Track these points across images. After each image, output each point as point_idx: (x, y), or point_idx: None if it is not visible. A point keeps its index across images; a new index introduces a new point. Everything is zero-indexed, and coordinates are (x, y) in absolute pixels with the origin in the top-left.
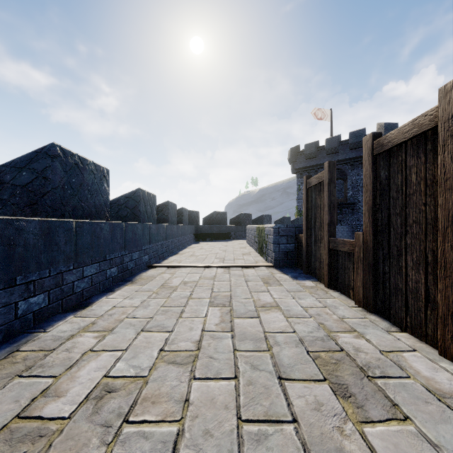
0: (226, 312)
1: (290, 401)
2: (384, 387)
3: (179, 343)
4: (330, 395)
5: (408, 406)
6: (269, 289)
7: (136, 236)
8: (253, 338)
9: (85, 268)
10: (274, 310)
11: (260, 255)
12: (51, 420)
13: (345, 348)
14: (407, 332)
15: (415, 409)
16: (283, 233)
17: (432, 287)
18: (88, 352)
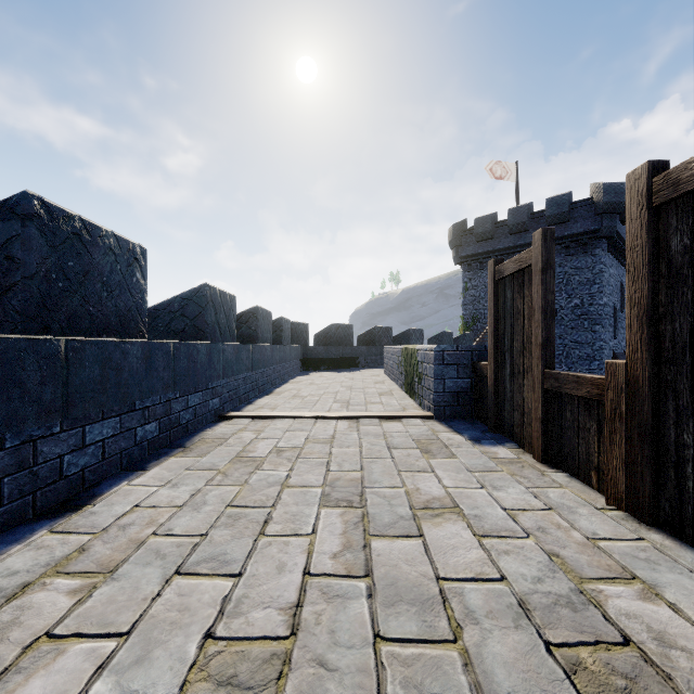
0: (354, 519)
1: None
2: None
3: (252, 610)
4: None
5: None
6: (432, 464)
7: (196, 365)
8: (414, 596)
9: (88, 428)
10: (450, 515)
11: (408, 396)
12: None
13: (626, 629)
14: None
15: None
16: (451, 359)
17: None
18: (46, 633)
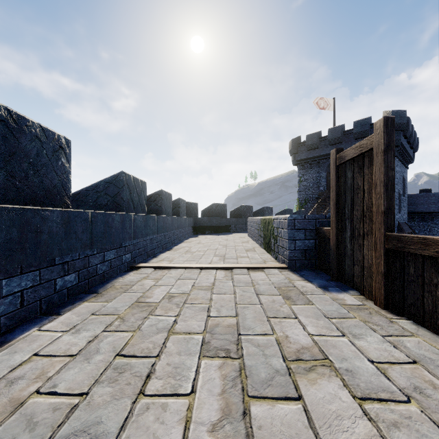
0: (231, 371)
1: None
2: None
3: None
4: None
5: None
6: (293, 309)
7: (111, 229)
8: None
9: (5, 281)
10: (321, 367)
11: (266, 252)
12: None
13: None
14: None
15: None
16: (300, 225)
17: None
18: None
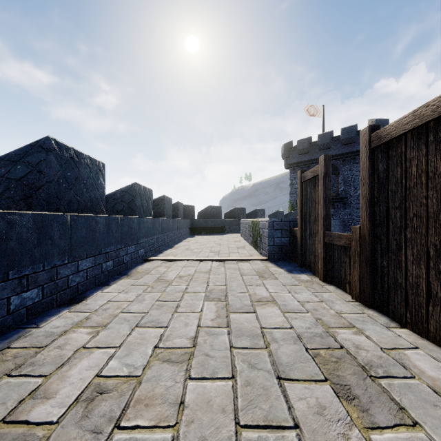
0: (221, 307)
1: (290, 403)
2: (388, 388)
3: (174, 340)
4: (333, 397)
5: (416, 410)
6: (264, 282)
7: (132, 229)
8: (249, 334)
9: (80, 262)
10: (271, 304)
11: (254, 249)
12: (38, 425)
13: (344, 345)
14: (407, 328)
15: (424, 413)
16: (278, 227)
17: (435, 283)
18: (80, 348)
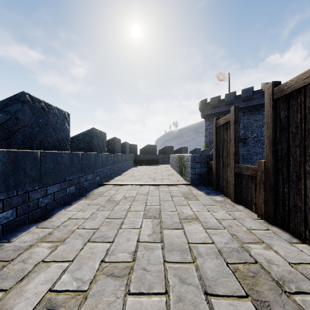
0: (156, 223)
1: None
2: (302, 304)
3: (118, 253)
4: None
5: None
6: (189, 203)
7: (90, 162)
8: (179, 249)
9: (48, 188)
10: (195, 221)
11: (180, 176)
12: None
13: (257, 259)
14: (306, 243)
15: None
16: (198, 160)
17: None
18: (41, 261)
